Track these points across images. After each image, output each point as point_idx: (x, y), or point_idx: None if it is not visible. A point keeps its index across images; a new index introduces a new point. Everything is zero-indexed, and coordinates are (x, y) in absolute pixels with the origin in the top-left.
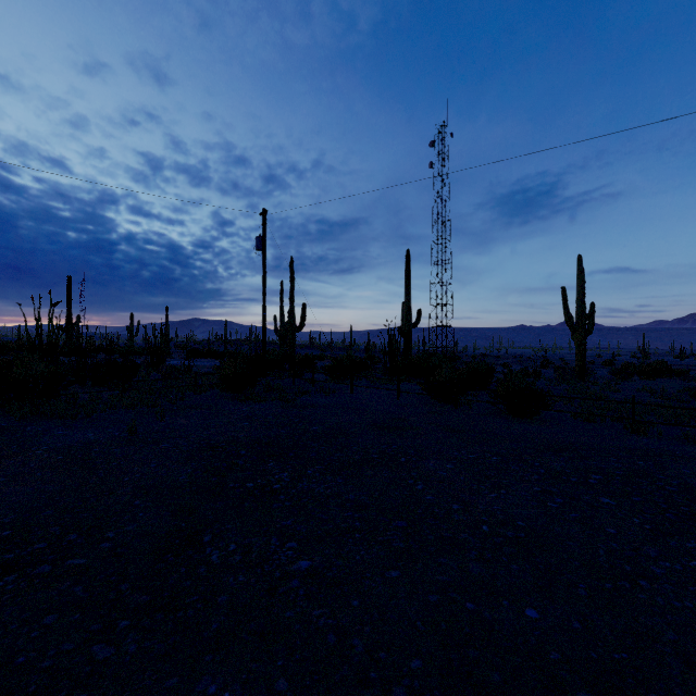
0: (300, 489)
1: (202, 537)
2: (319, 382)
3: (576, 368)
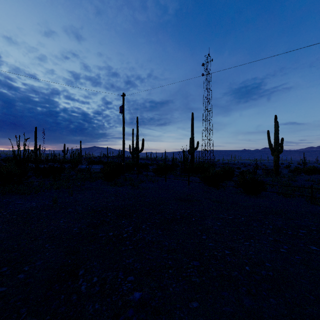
0: (138, 238)
1: (79, 271)
2: (150, 176)
3: (274, 169)
